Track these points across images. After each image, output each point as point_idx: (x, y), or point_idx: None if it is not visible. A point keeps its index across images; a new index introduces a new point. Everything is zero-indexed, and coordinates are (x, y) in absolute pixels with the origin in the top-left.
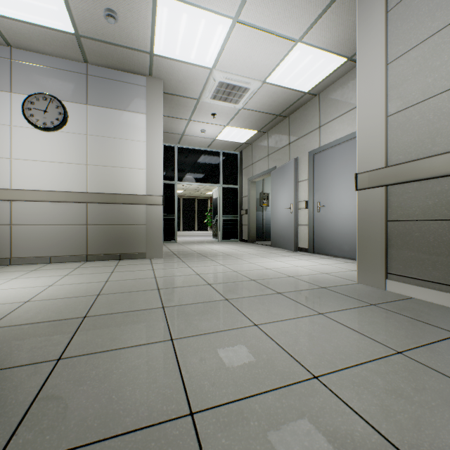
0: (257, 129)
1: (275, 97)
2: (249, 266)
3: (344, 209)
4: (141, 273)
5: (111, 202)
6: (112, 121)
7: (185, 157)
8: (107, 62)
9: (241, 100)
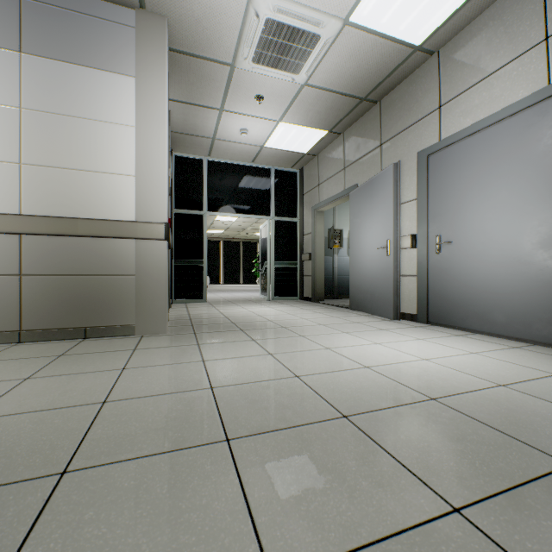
0: (328, 126)
1: (363, 58)
2: (325, 359)
3: (493, 246)
4: (84, 385)
5: (67, 233)
6: (71, 85)
7: (220, 176)
8: None
9: (304, 65)
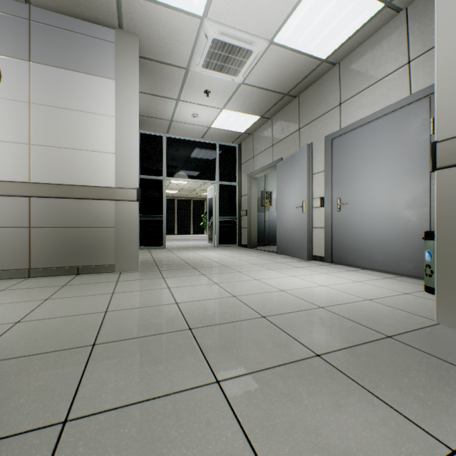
0: (260, 113)
1: (284, 66)
2: (254, 286)
3: (375, 206)
4: (89, 302)
5: (64, 196)
6: (67, 86)
7: (176, 149)
8: (57, 3)
9: (241, 70)
